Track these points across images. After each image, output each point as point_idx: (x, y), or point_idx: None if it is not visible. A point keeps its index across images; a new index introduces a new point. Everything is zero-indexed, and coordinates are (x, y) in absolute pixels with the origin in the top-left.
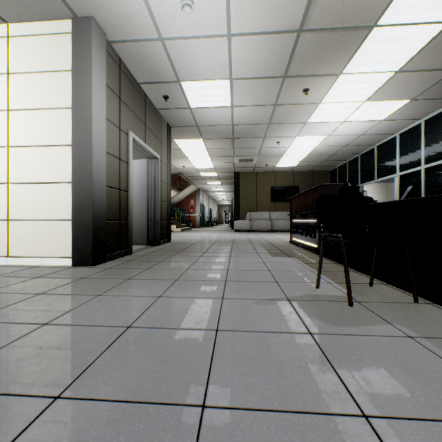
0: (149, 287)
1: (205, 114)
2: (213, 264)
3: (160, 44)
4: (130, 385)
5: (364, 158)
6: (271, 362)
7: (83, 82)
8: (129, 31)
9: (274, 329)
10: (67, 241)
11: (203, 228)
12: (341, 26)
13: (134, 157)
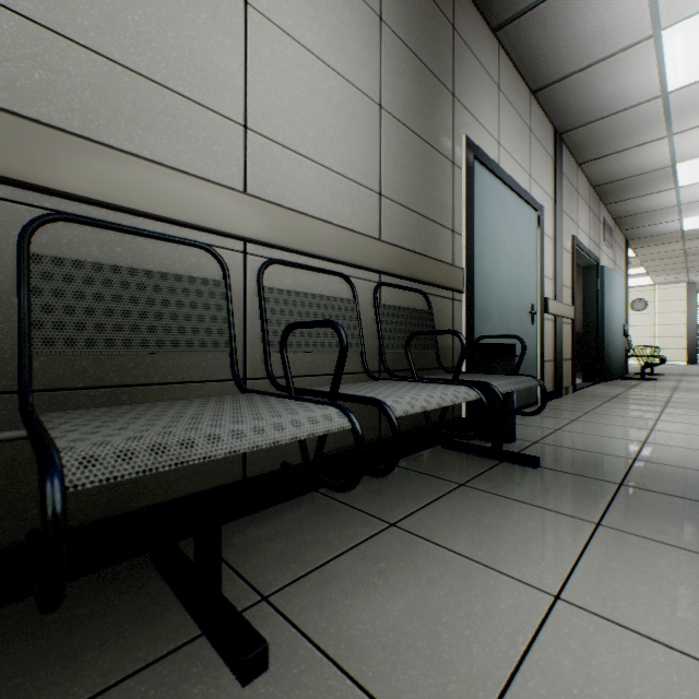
0: None
1: None
2: None
3: None
4: None
5: None
6: None
7: (691, 304)
8: None
9: None
10: (682, 356)
11: None
12: None
13: None
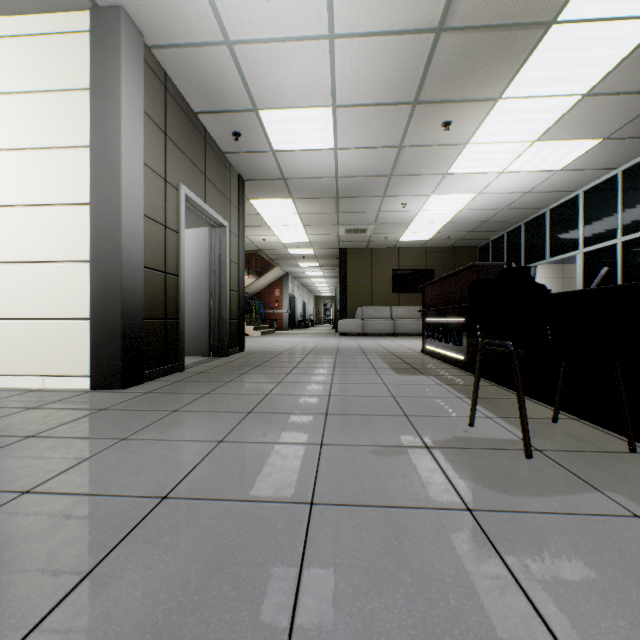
0: (205, 425)
1: (295, 160)
2: (307, 386)
3: (226, 51)
4: (151, 621)
5: (530, 227)
6: (407, 568)
7: (107, 107)
8: (178, 30)
9: (407, 502)
10: (82, 351)
11: (293, 331)
12: (503, 22)
13: (190, 225)
